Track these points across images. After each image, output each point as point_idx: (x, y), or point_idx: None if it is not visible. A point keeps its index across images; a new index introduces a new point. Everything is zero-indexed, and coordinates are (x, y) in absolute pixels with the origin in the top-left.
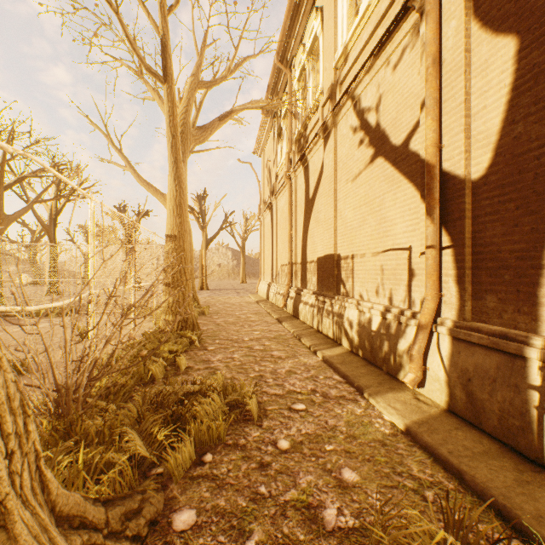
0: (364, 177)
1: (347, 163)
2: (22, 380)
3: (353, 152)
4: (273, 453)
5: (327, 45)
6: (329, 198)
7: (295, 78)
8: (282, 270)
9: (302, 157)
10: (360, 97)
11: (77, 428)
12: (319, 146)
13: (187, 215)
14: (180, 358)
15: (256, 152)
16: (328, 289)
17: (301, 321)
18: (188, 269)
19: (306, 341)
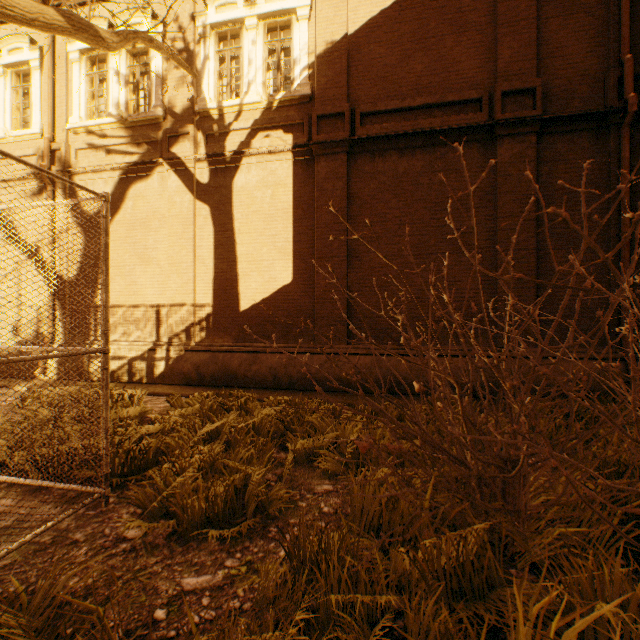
0: None
1: None
2: None
3: None
4: None
5: None
6: None
7: None
8: None
9: None
10: None
11: None
12: None
13: None
14: None
15: None
16: None
17: None
18: None
19: None
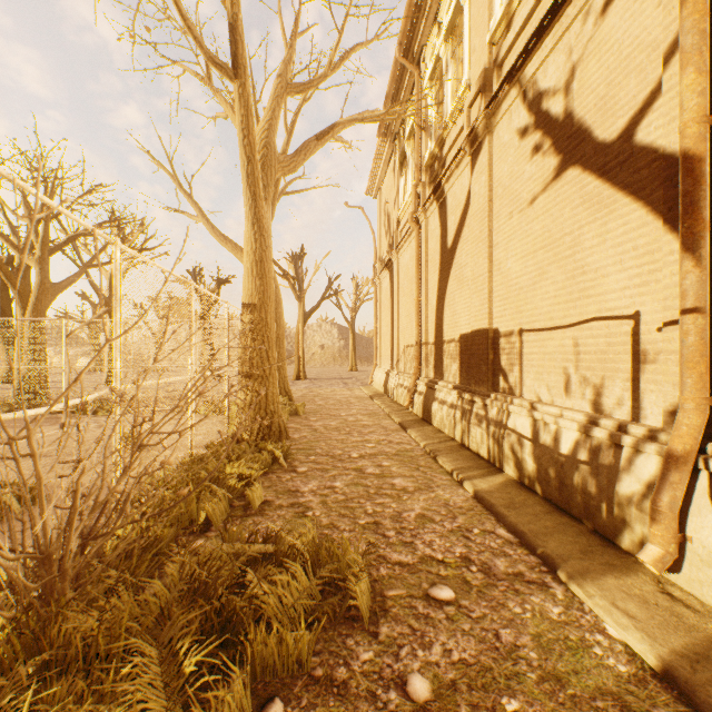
0: (543, 204)
1: (510, 186)
2: (27, 514)
3: (522, 166)
4: (400, 711)
5: (476, 12)
6: (481, 244)
7: (426, 77)
8: (406, 353)
9: (436, 188)
10: (535, 77)
11: (51, 633)
12: (463, 169)
13: (272, 276)
14: (254, 486)
15: (370, 192)
16: (478, 382)
17: (436, 428)
18: (273, 352)
19: (445, 463)
